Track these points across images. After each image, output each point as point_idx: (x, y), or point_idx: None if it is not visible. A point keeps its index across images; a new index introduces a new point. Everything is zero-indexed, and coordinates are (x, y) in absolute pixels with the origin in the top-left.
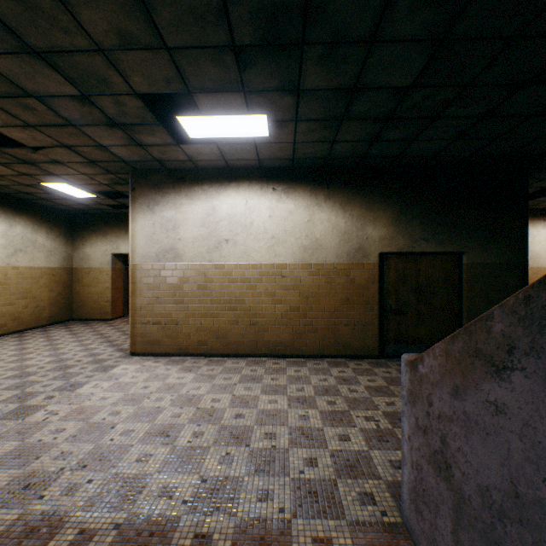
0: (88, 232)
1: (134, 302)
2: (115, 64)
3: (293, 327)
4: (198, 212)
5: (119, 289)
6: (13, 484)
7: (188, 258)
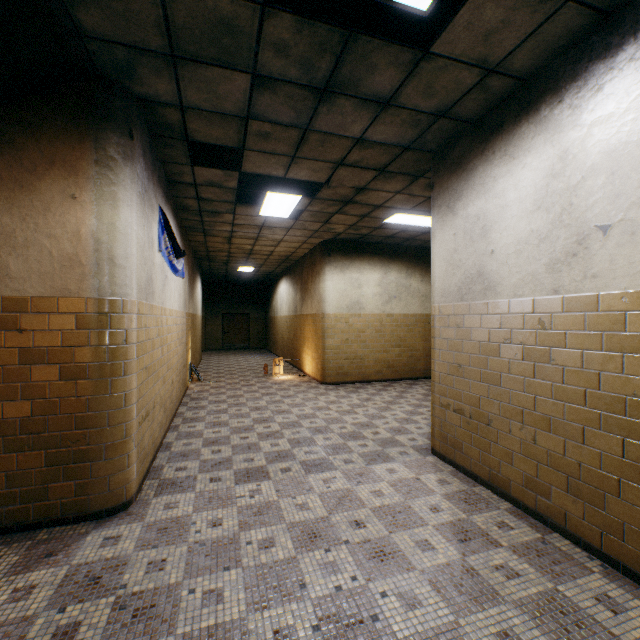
0: None
1: (432, 367)
2: None
3: None
4: (526, 180)
5: None
6: (105, 562)
7: (506, 290)
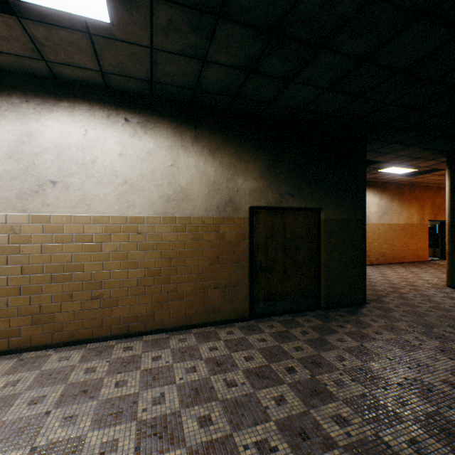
0: None
1: None
2: None
3: (153, 295)
4: (1, 135)
5: None
6: None
7: None
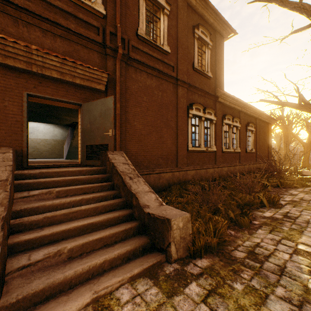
0: None
1: None
2: None
3: (50, 152)
4: None
5: None
6: None
7: None
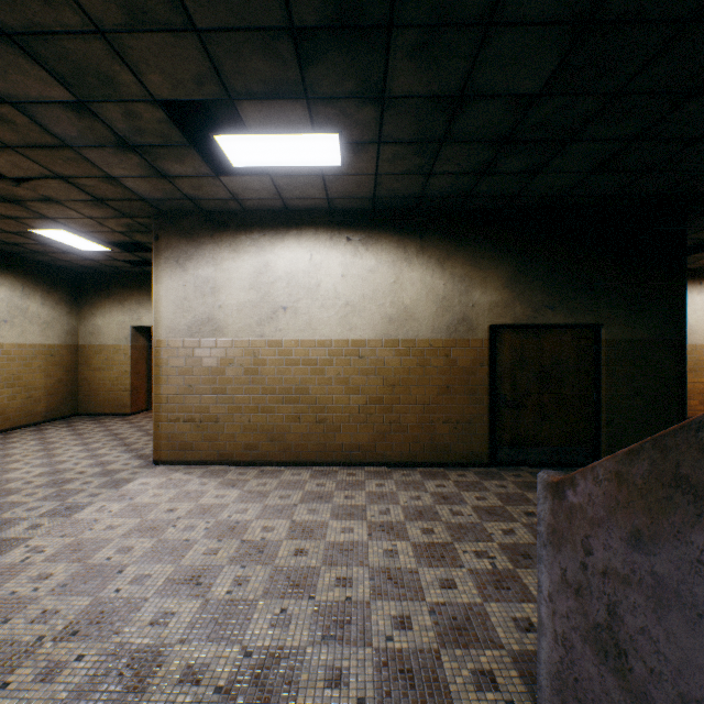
0: (99, 297)
1: (158, 392)
2: (122, 54)
3: (375, 425)
4: (245, 269)
5: (142, 374)
6: None
7: (231, 333)
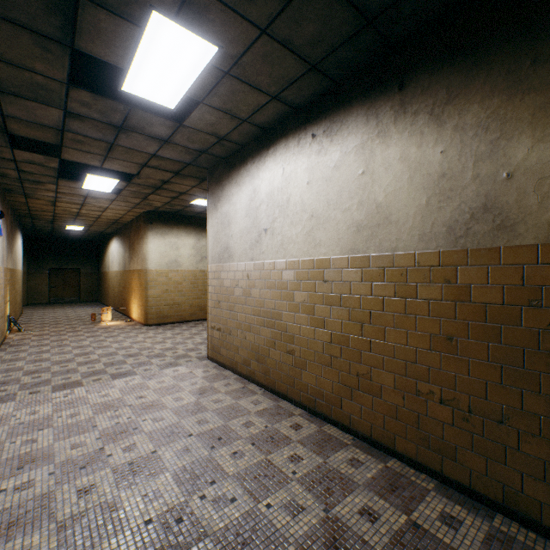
0: None
1: (208, 304)
2: (11, 62)
3: (339, 372)
4: (243, 199)
5: None
6: None
7: (237, 258)
